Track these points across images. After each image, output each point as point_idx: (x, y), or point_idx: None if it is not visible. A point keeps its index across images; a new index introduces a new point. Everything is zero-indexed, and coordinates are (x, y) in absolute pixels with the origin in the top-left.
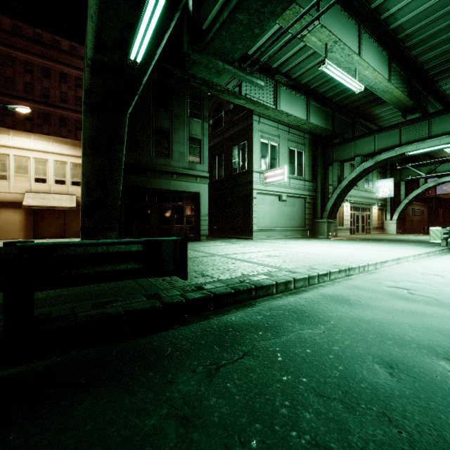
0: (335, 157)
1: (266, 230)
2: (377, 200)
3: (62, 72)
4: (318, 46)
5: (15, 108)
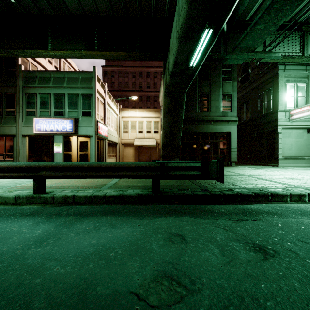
0: None
1: (292, 159)
2: None
3: (148, 72)
4: None
5: (131, 98)
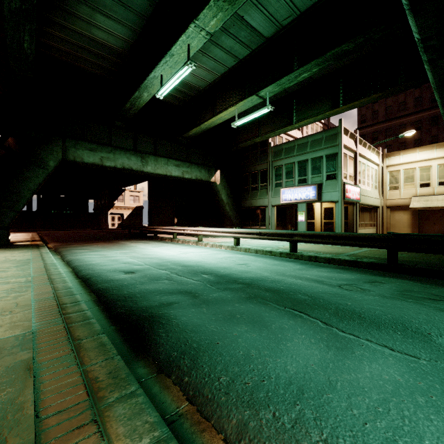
0: None
1: None
2: None
3: None
4: None
5: (403, 135)
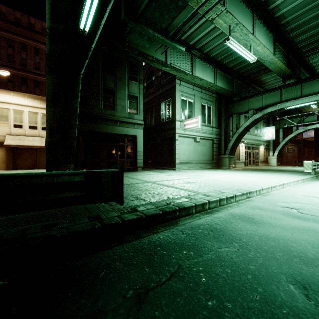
0: (234, 110)
1: (185, 163)
2: (263, 141)
3: (36, 47)
4: (224, 27)
5: None
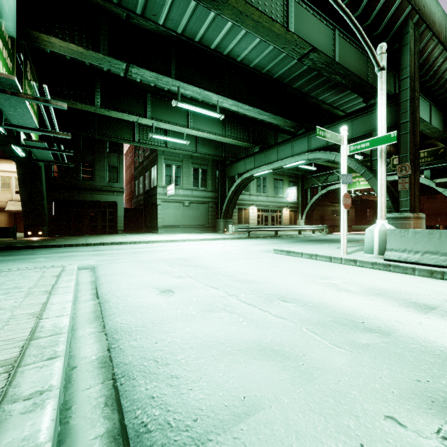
0: (229, 174)
1: (170, 227)
2: (289, 203)
3: None
4: (150, 124)
5: None
